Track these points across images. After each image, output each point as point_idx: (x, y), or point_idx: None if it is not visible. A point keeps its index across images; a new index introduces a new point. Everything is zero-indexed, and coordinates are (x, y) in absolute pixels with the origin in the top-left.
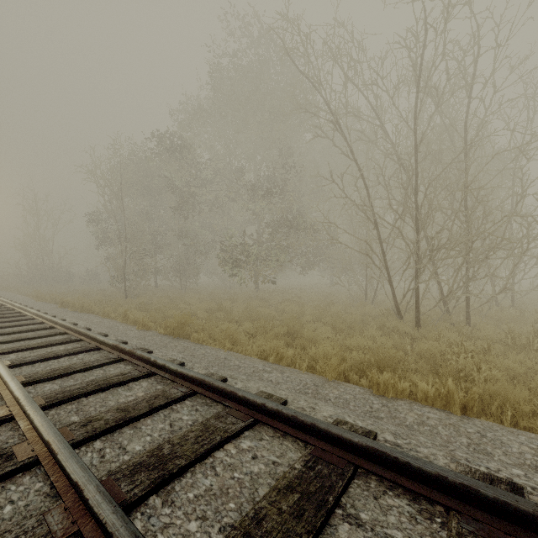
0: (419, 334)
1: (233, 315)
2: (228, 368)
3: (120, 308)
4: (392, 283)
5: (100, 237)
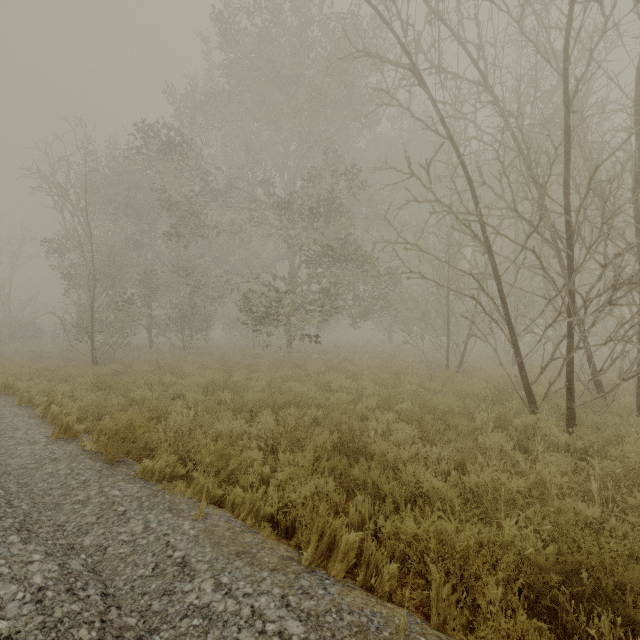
0: (581, 442)
1: (244, 400)
2: (169, 635)
3: (59, 387)
4: (518, 347)
5: (68, 276)
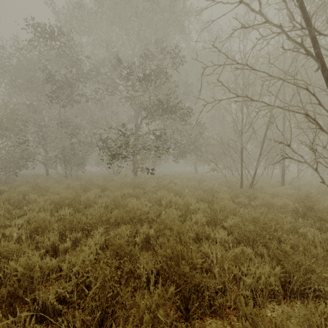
0: None
1: (78, 218)
2: None
3: None
4: None
5: None
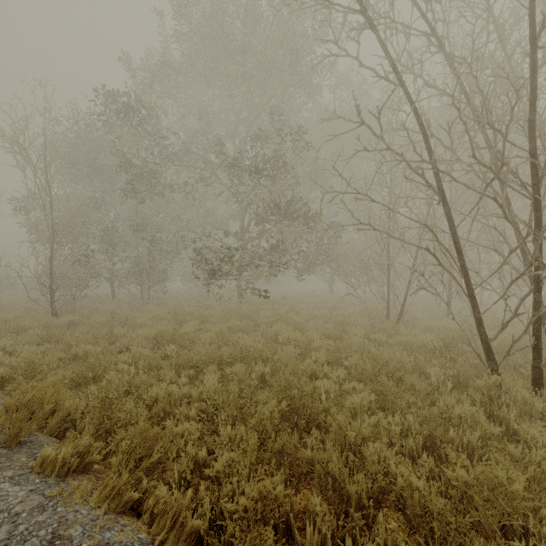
0: None
1: (189, 355)
2: None
3: (2, 341)
4: (476, 301)
5: (34, 232)
